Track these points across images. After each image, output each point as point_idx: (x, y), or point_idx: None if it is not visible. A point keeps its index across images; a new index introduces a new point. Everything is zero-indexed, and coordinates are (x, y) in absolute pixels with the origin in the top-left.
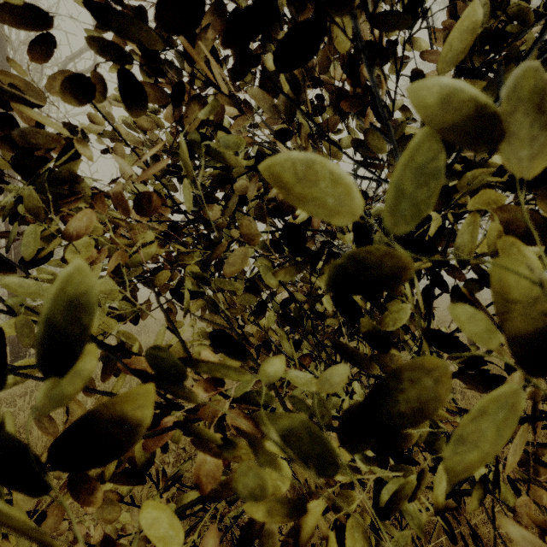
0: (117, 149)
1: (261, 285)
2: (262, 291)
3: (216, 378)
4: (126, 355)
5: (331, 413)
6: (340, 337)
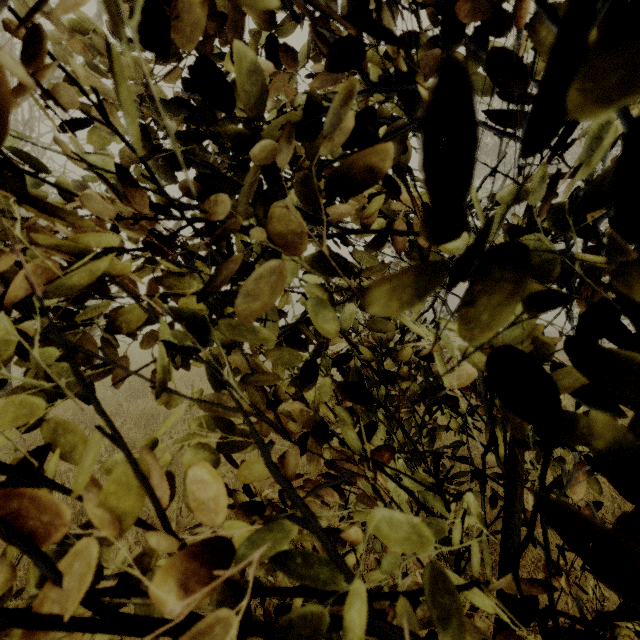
0: (56, 95)
1: (309, 333)
2: (310, 343)
3: (211, 541)
4: (15, 486)
5: (461, 611)
6: (431, 414)
